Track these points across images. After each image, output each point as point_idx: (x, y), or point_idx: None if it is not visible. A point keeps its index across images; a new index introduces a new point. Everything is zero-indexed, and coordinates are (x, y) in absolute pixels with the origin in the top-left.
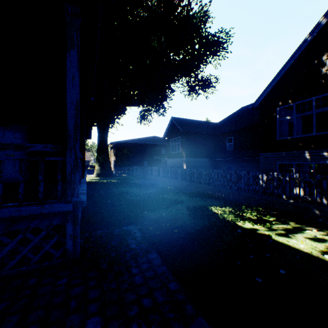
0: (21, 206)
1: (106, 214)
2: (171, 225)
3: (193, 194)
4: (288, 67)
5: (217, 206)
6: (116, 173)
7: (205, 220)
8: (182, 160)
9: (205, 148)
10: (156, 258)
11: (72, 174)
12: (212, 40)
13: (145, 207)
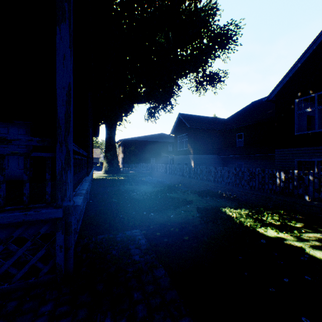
0: (1, 212)
1: (110, 215)
2: (180, 231)
3: (203, 193)
4: (309, 54)
5: (231, 207)
6: (124, 170)
7: (219, 225)
8: (189, 157)
9: (213, 145)
10: (164, 276)
11: (62, 173)
12: (221, 33)
13: (152, 208)
